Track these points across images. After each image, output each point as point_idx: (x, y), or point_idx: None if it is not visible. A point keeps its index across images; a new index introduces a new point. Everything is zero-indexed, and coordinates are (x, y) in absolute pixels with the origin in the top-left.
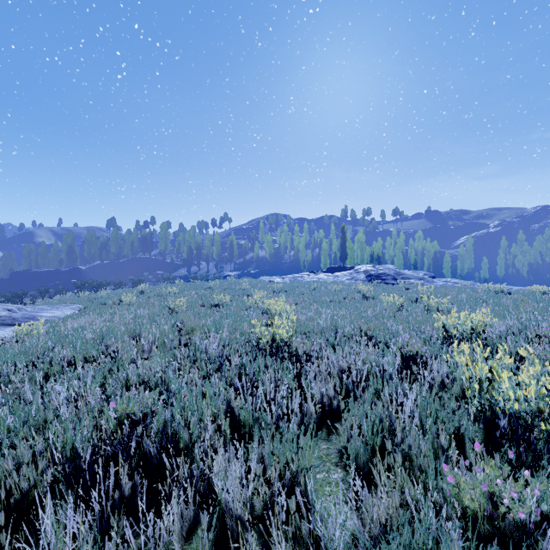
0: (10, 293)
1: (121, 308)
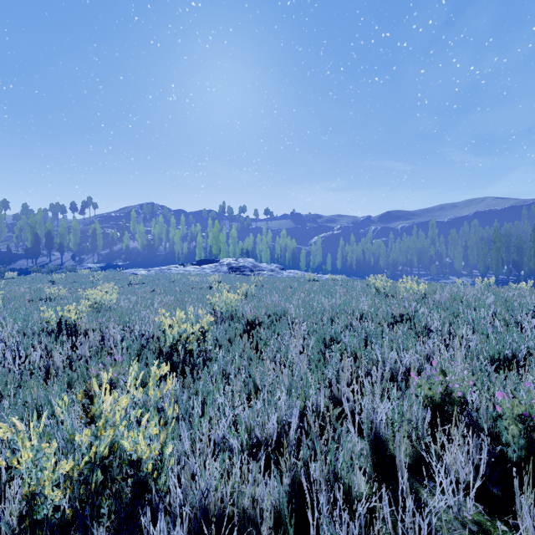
0: None
1: None
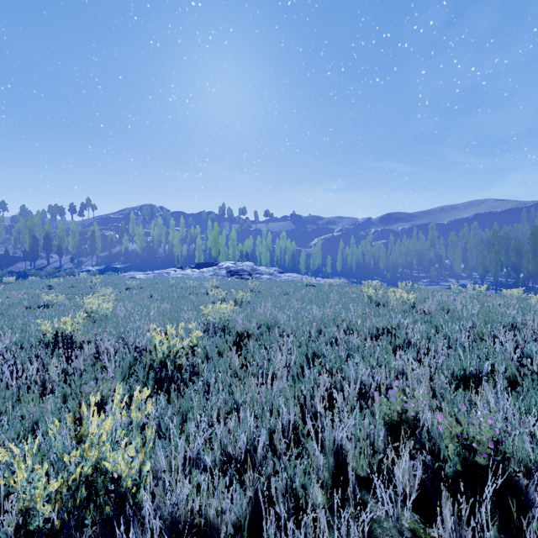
0: None
1: None
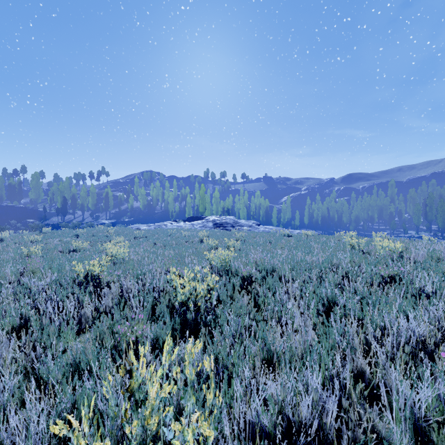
0: None
1: None
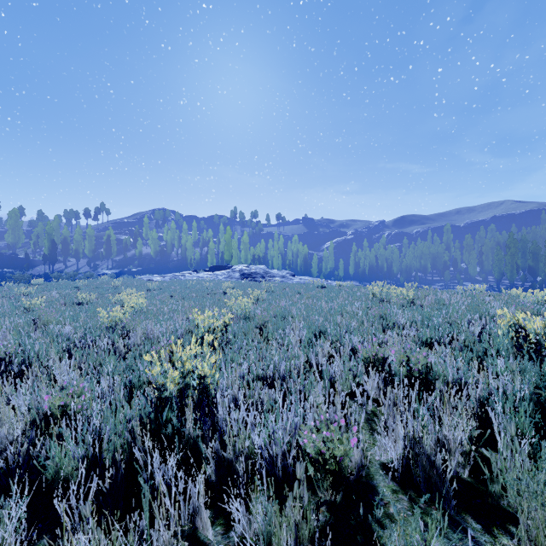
0: None
1: None
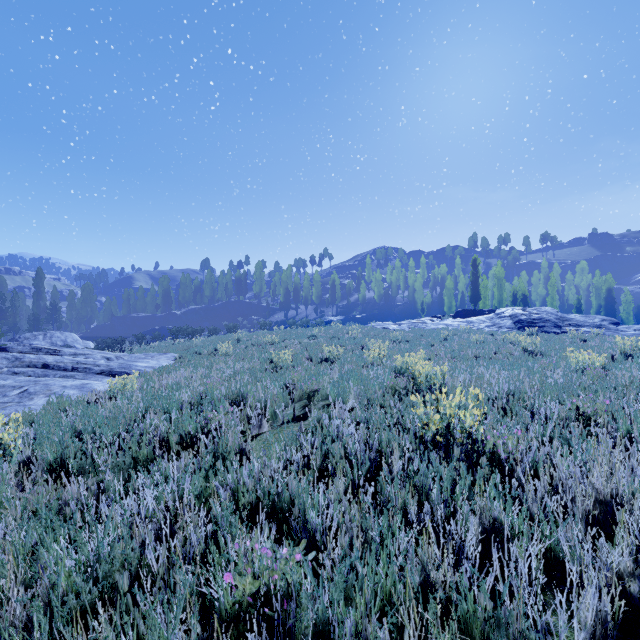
0: (110, 339)
1: (218, 361)
